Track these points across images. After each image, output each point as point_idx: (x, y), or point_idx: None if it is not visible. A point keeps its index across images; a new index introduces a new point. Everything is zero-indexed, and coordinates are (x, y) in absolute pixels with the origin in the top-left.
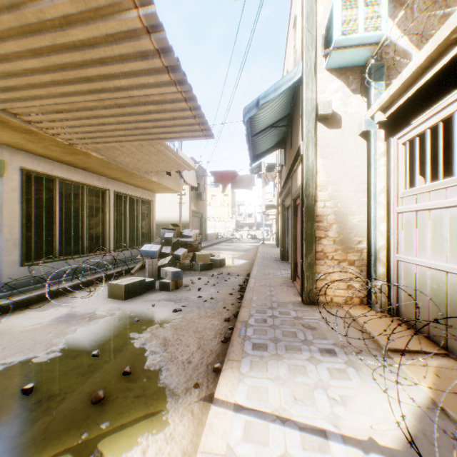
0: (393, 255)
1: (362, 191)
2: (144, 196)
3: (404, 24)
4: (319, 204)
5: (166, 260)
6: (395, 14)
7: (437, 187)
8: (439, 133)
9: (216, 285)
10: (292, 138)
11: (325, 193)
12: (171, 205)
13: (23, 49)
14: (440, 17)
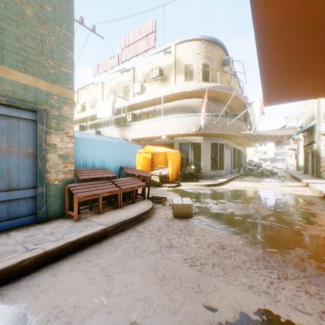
0: None
1: None
2: (241, 149)
3: None
4: (320, 154)
5: (259, 170)
6: None
7: None
8: None
9: (282, 177)
10: (311, 133)
11: (322, 151)
12: None
13: (268, 137)
14: None
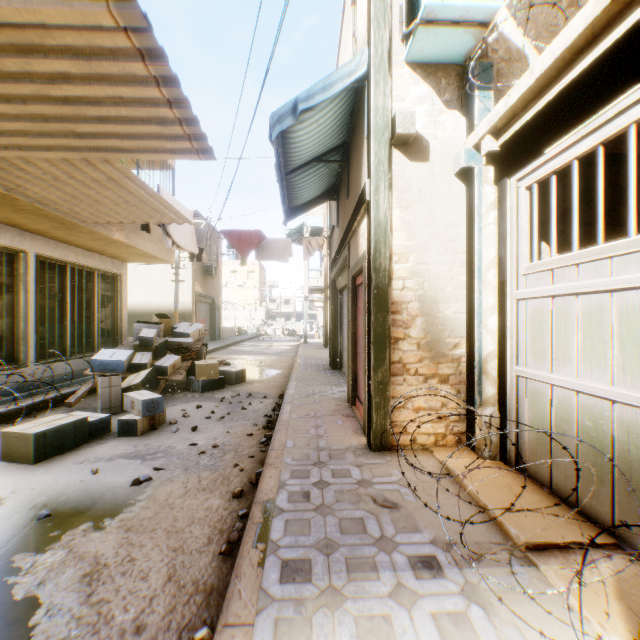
0: (510, 367)
1: (460, 265)
2: (105, 266)
3: (519, 10)
4: (396, 284)
5: (138, 376)
6: None
7: (595, 256)
8: (599, 164)
9: (227, 417)
10: (349, 181)
11: (404, 265)
12: (162, 284)
13: None
14: (566, 8)
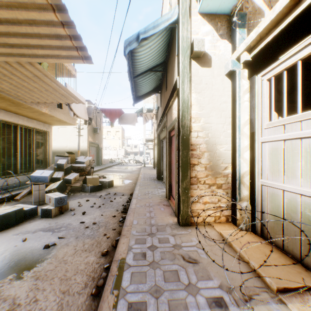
0: (257, 180)
1: (228, 124)
2: (39, 126)
3: None
4: (193, 134)
5: (55, 184)
6: None
7: None
8: None
9: (102, 206)
10: (167, 82)
11: (198, 124)
12: (72, 137)
13: None
14: None
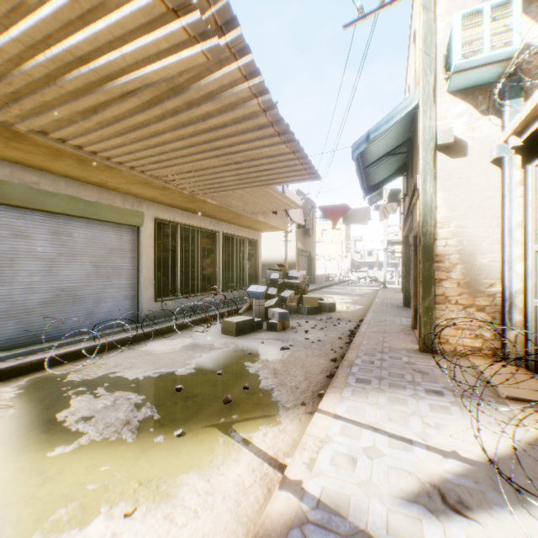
0: (529, 300)
1: (494, 227)
2: (250, 235)
3: None
4: (439, 242)
5: (272, 301)
6: None
7: None
8: None
9: (324, 329)
10: (412, 166)
11: (446, 230)
12: (276, 243)
13: (175, 136)
14: None
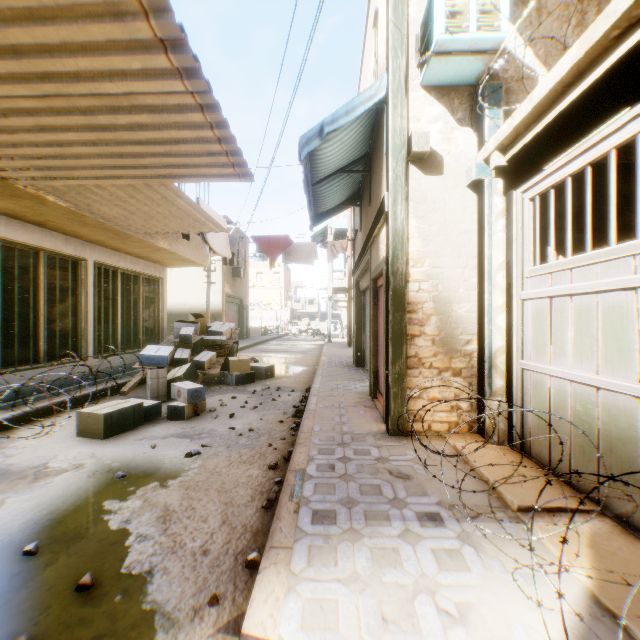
0: (516, 361)
1: (472, 268)
2: (148, 270)
3: (528, 31)
4: (412, 286)
5: (180, 370)
6: (516, 15)
7: (584, 262)
8: (587, 182)
9: (259, 407)
10: (371, 190)
11: (420, 269)
12: (195, 285)
13: None
14: (574, 26)
